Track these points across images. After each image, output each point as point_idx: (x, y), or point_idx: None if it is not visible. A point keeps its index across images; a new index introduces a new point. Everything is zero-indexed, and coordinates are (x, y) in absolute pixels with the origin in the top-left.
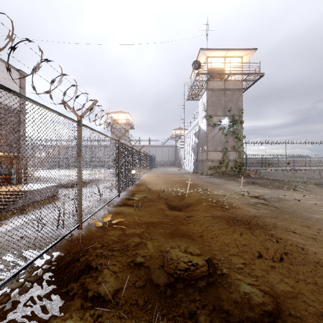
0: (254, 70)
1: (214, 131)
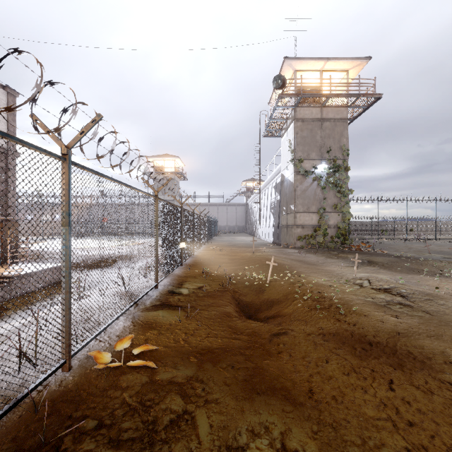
0: (367, 90)
1: (305, 182)
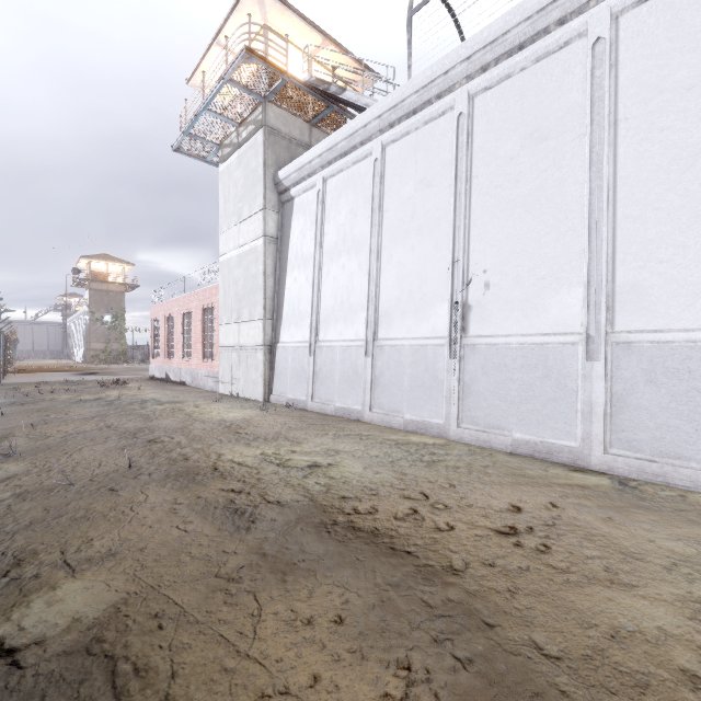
0: (132, 282)
1: (97, 325)
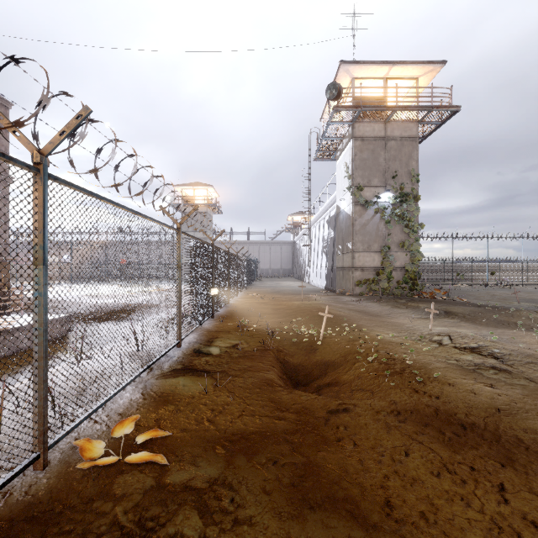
0: (441, 102)
1: (365, 215)
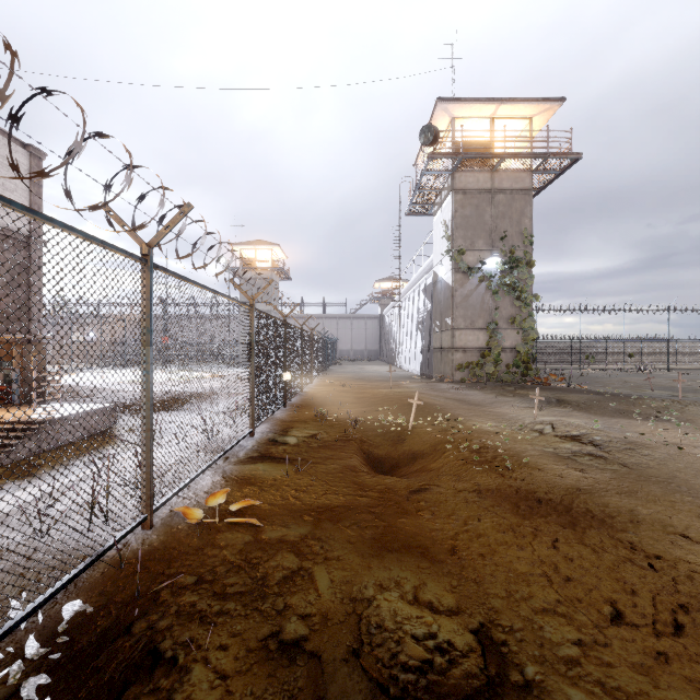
0: (559, 148)
1: (468, 284)
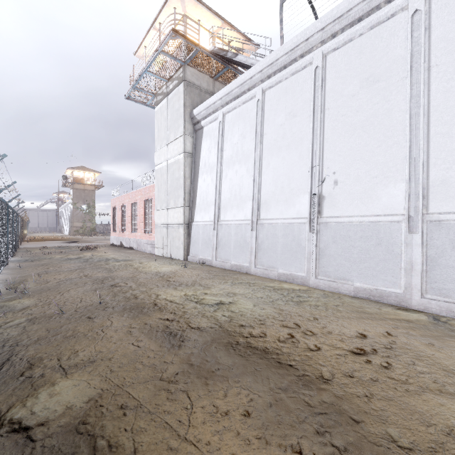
0: (99, 184)
1: (77, 211)
